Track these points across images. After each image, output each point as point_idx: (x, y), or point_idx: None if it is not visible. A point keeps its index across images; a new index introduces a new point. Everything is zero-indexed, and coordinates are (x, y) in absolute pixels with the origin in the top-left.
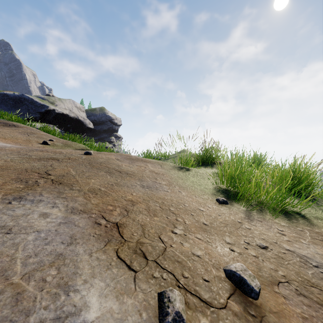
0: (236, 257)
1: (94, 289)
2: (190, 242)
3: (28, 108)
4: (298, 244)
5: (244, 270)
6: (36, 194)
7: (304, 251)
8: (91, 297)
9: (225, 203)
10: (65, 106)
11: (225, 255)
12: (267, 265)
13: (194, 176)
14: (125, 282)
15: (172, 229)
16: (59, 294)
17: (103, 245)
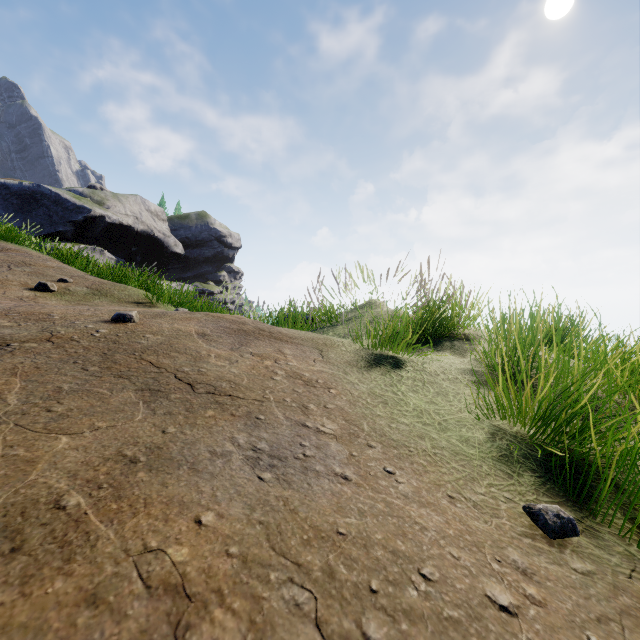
0: None
1: None
2: None
3: (50, 213)
4: None
5: None
6: None
7: None
8: None
9: (570, 532)
10: (127, 210)
11: None
12: None
13: (417, 387)
14: None
15: None
16: None
17: None
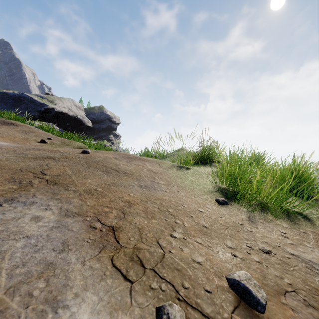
0: (239, 263)
1: (85, 304)
2: (190, 247)
3: (27, 106)
4: (302, 247)
5: (248, 279)
6: (29, 195)
7: (308, 255)
8: (82, 314)
9: (225, 204)
10: (64, 105)
11: (227, 261)
12: (271, 272)
13: (193, 175)
14: (121, 295)
15: (171, 233)
16: (46, 312)
17: (98, 251)
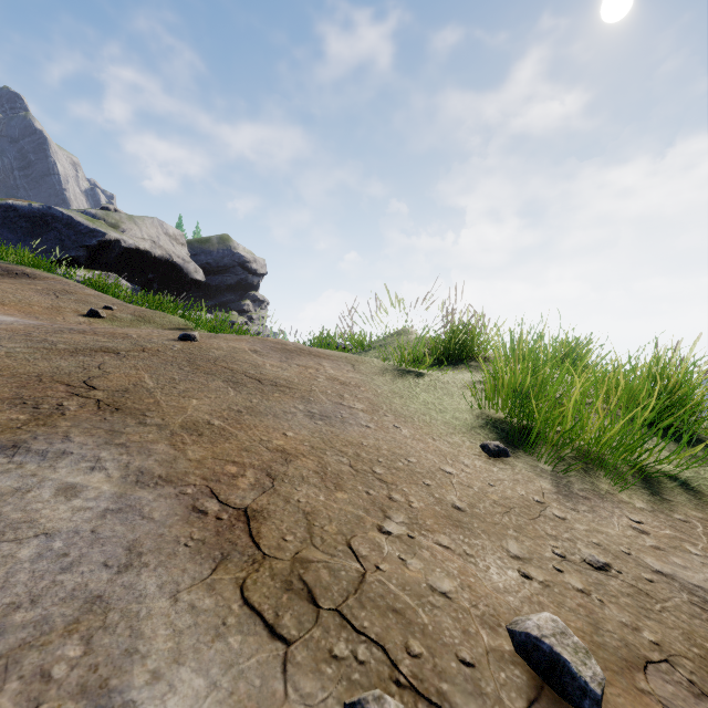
0: (538, 594)
1: (176, 698)
2: (424, 556)
3: (61, 237)
4: (679, 555)
5: (561, 634)
6: (54, 436)
7: (696, 575)
8: None
9: (503, 455)
10: (143, 233)
11: (509, 589)
12: (612, 615)
13: (429, 389)
14: (261, 676)
15: (379, 523)
16: None
17: (209, 568)
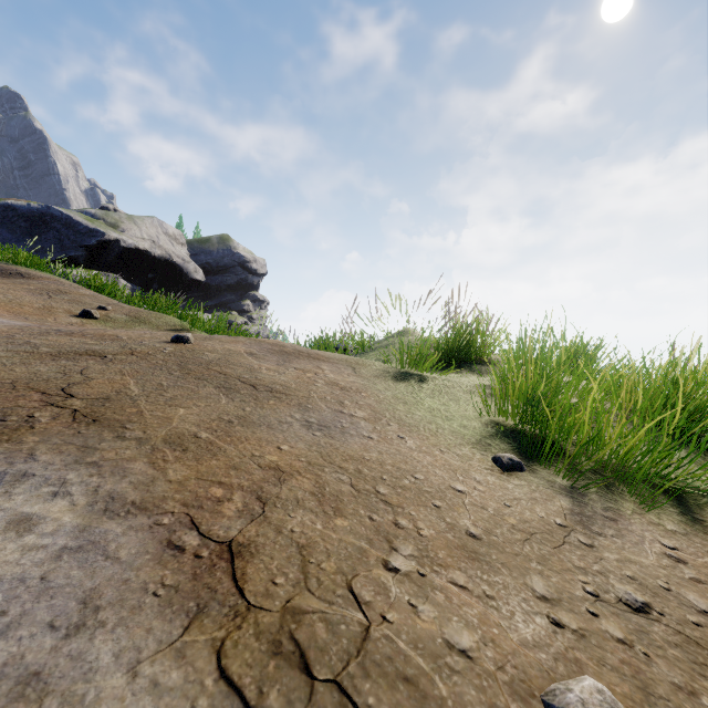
0: (573, 647)
1: None
2: (437, 601)
3: (60, 236)
4: None
5: None
6: (17, 454)
7: None
8: None
9: (518, 469)
10: (143, 233)
11: (539, 642)
12: (662, 675)
13: (434, 394)
14: None
15: (385, 558)
16: None
17: (181, 626)
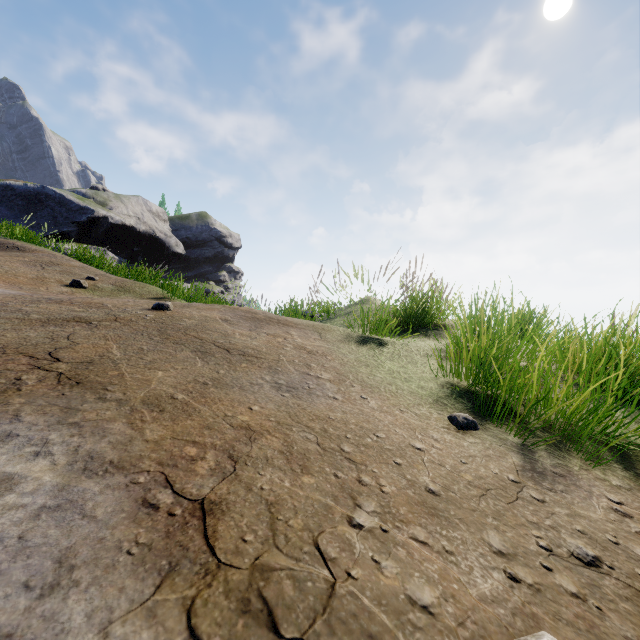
0: (529, 602)
1: None
2: (399, 556)
3: (54, 214)
4: None
5: None
6: (3, 415)
7: None
8: None
9: (472, 427)
10: (129, 211)
11: (497, 597)
12: (615, 629)
13: (393, 358)
14: None
15: (349, 514)
16: None
17: (152, 585)
